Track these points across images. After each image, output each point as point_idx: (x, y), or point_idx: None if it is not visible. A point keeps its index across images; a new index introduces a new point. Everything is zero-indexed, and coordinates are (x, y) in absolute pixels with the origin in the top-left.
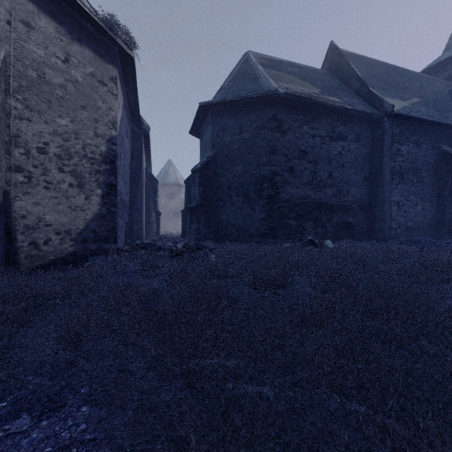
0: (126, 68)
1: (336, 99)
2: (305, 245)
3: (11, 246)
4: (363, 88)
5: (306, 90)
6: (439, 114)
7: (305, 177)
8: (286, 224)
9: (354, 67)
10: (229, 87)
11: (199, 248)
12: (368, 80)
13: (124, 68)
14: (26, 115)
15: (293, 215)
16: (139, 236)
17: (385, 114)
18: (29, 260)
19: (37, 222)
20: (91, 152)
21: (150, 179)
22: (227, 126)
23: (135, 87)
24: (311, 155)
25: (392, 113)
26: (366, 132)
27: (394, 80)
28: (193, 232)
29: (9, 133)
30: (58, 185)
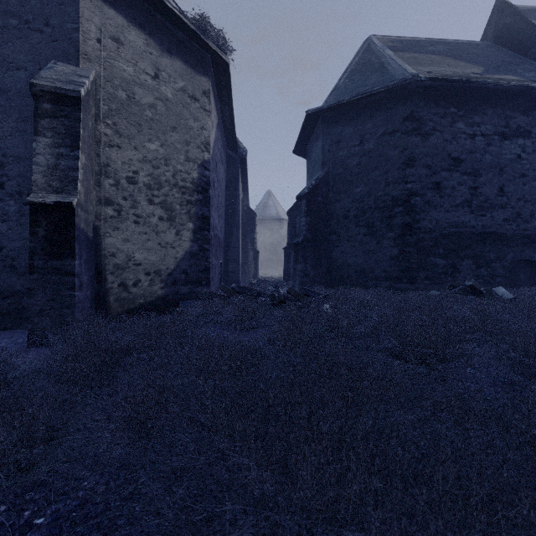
0: (220, 78)
1: (511, 77)
2: (462, 294)
3: (101, 287)
4: None
5: (461, 71)
6: None
7: (459, 196)
8: (429, 263)
9: None
10: (344, 85)
11: (308, 294)
12: None
13: (218, 80)
14: (116, 141)
15: (440, 251)
16: (235, 279)
17: None
18: (118, 303)
19: (126, 260)
20: (182, 180)
21: (247, 213)
22: (343, 136)
23: (231, 102)
24: (469, 163)
25: None
26: None
27: None
28: (299, 273)
29: (99, 163)
30: (147, 219)
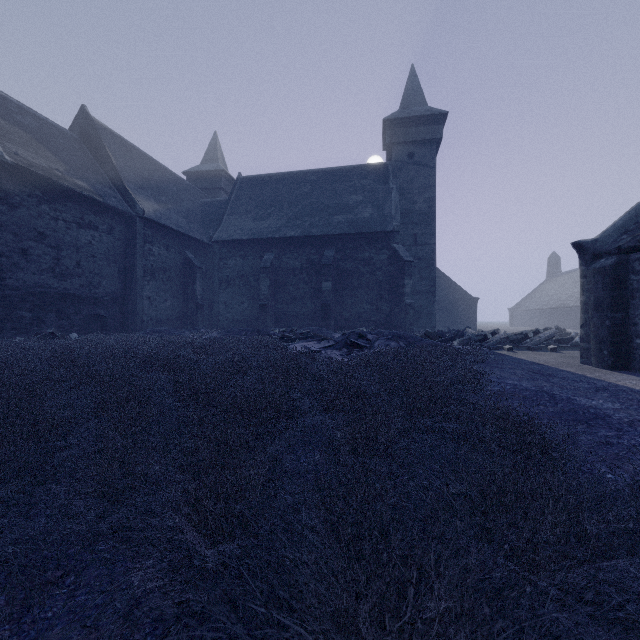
0: None
1: (86, 185)
2: (44, 338)
3: None
4: (118, 180)
5: (47, 164)
6: (187, 225)
7: (45, 263)
8: (16, 316)
9: (109, 152)
10: None
11: None
12: (125, 172)
13: None
14: None
15: (27, 306)
16: None
17: (137, 215)
18: None
19: None
20: None
21: None
22: None
23: None
24: (54, 239)
25: (143, 216)
26: (121, 226)
27: (153, 178)
28: None
29: None
30: None
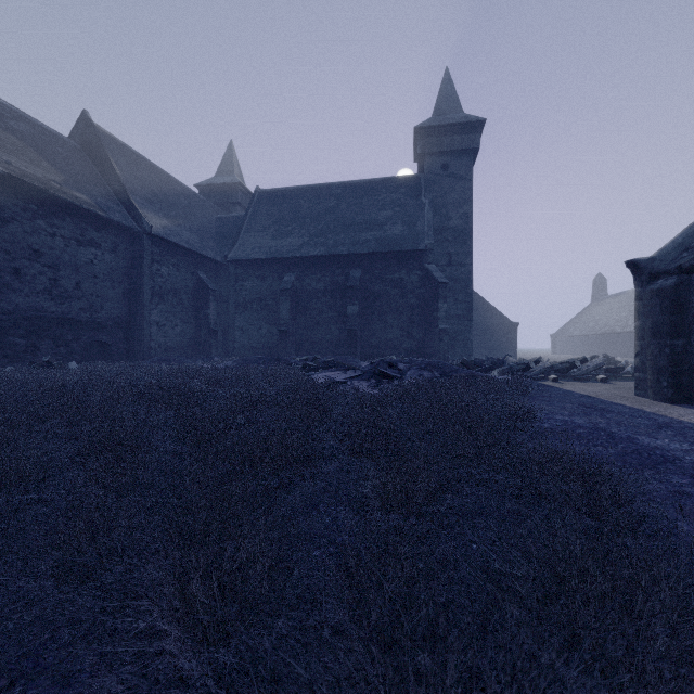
0: None
1: (87, 199)
2: (39, 368)
3: None
4: (123, 193)
5: (43, 174)
6: (199, 243)
7: (40, 284)
8: (8, 343)
9: (113, 162)
10: None
11: None
12: (130, 184)
13: None
14: None
15: (21, 332)
16: None
17: (144, 231)
18: None
19: None
20: None
21: None
22: None
23: None
24: (50, 257)
25: (151, 233)
26: (126, 244)
27: (162, 191)
28: None
29: None
30: None
